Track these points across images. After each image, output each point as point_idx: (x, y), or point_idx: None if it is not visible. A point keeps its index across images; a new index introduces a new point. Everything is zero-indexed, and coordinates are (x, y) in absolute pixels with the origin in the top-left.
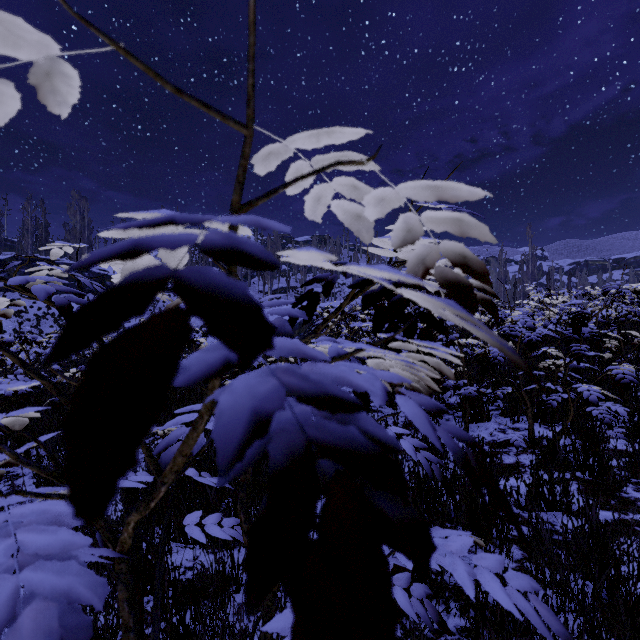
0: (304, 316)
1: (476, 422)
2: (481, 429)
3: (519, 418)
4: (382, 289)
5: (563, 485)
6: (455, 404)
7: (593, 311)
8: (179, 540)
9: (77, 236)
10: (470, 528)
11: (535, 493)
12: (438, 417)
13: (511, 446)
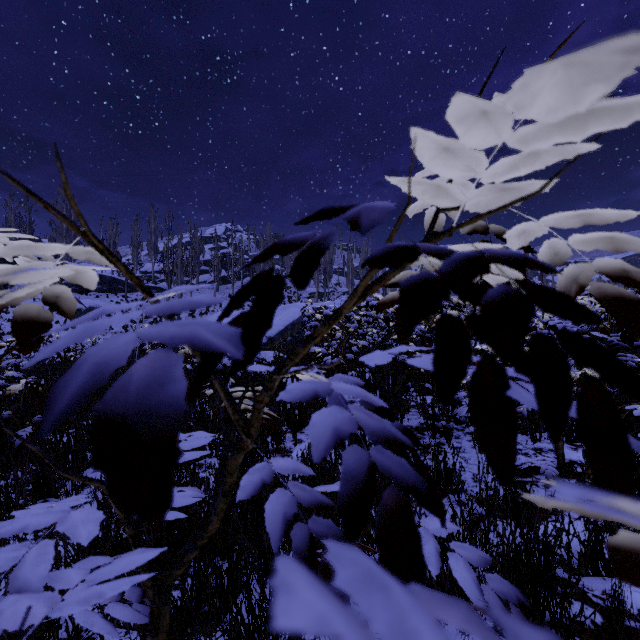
0: (235, 345)
1: None
2: None
3: (541, 436)
4: (457, 268)
5: None
6: (463, 417)
7: (603, 312)
8: (118, 624)
9: (63, 234)
10: None
11: (590, 552)
12: (448, 436)
13: (538, 474)
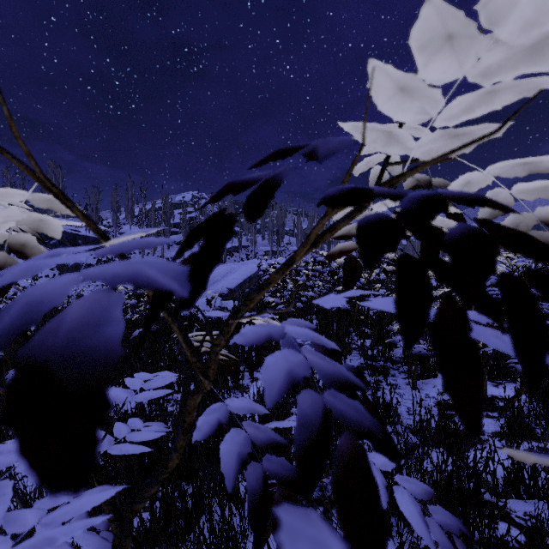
0: (182, 284)
1: (423, 378)
2: (429, 386)
3: None
4: (417, 205)
5: (546, 470)
6: (398, 358)
7: (518, 267)
8: None
9: None
10: (447, 533)
11: (513, 478)
12: (385, 374)
13: None
